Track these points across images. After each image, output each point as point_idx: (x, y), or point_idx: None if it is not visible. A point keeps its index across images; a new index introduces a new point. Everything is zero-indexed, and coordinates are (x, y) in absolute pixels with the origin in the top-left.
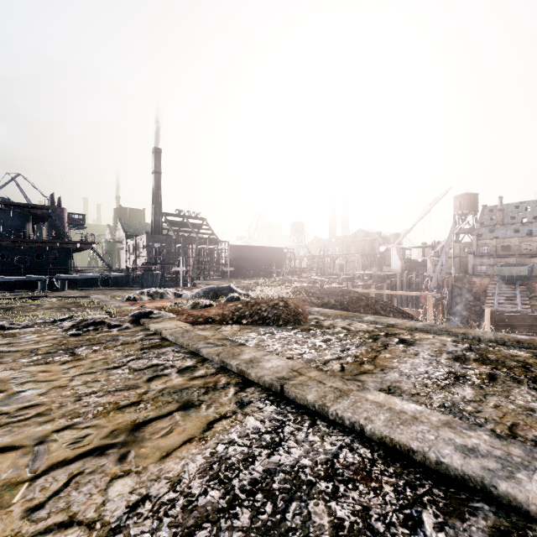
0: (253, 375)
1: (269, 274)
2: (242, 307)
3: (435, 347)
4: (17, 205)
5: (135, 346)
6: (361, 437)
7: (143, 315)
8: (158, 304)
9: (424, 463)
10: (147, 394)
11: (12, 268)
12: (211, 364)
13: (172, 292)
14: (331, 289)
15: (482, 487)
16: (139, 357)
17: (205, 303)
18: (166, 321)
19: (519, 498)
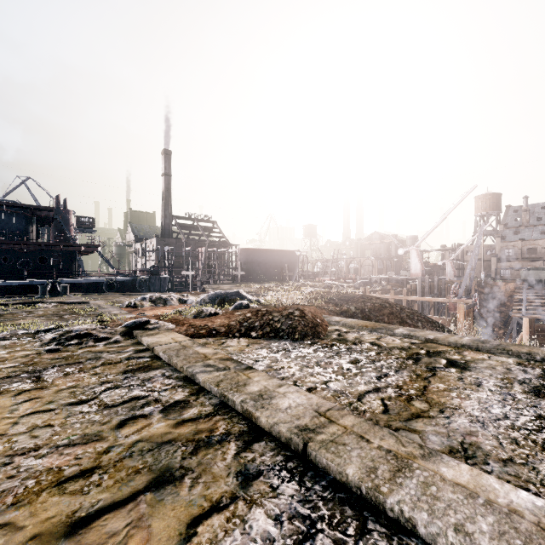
0: (264, 421)
1: (281, 278)
2: (251, 317)
3: (498, 373)
4: (19, 206)
5: (117, 368)
6: None
7: (138, 325)
8: (158, 312)
9: None
10: (109, 453)
11: (14, 272)
12: (207, 398)
13: (176, 298)
14: (350, 295)
15: None
16: (118, 385)
17: (209, 311)
18: (162, 334)
19: None
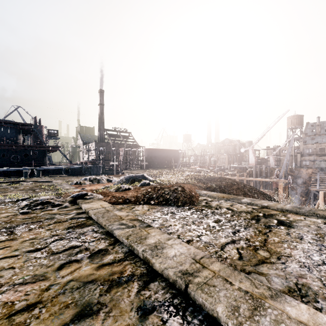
0: (157, 266)
1: (170, 166)
2: (150, 191)
3: (313, 230)
4: (12, 123)
5: (64, 225)
6: None
7: (80, 196)
8: (94, 187)
9: None
10: (49, 291)
11: (9, 163)
12: (120, 247)
13: (105, 178)
14: (212, 177)
15: None
16: (62, 238)
17: (125, 187)
18: (95, 202)
19: None
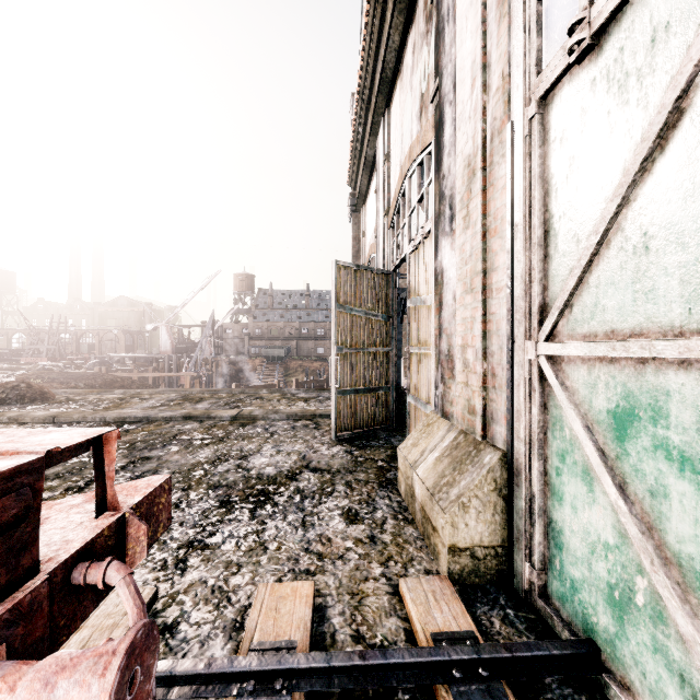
0: (28, 418)
1: None
2: None
3: (162, 399)
4: None
5: None
6: (105, 422)
7: None
8: None
9: (130, 420)
10: None
11: None
12: None
13: None
14: (80, 374)
15: (147, 419)
16: None
17: None
18: None
19: (156, 417)
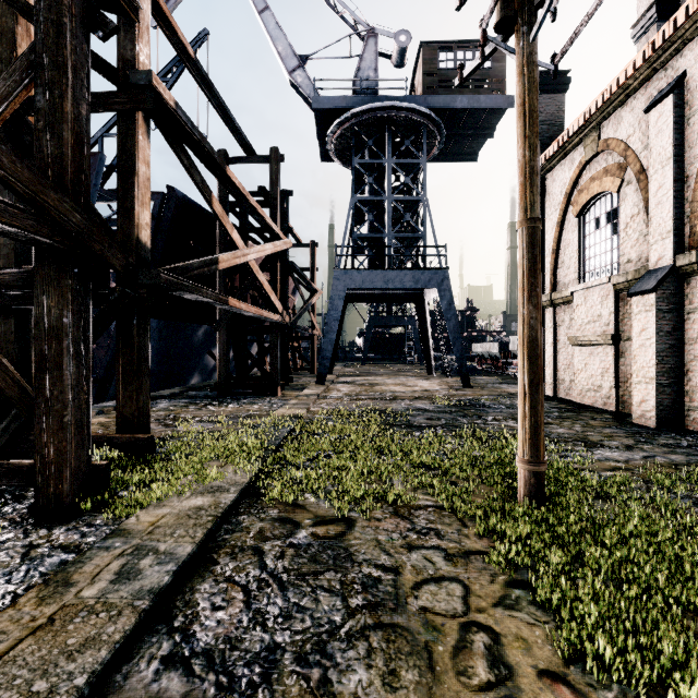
0: None
1: None
2: None
3: None
4: (463, 311)
5: None
6: None
7: None
8: None
9: None
10: None
11: None
12: None
13: None
14: None
15: None
16: None
17: None
18: None
19: None
